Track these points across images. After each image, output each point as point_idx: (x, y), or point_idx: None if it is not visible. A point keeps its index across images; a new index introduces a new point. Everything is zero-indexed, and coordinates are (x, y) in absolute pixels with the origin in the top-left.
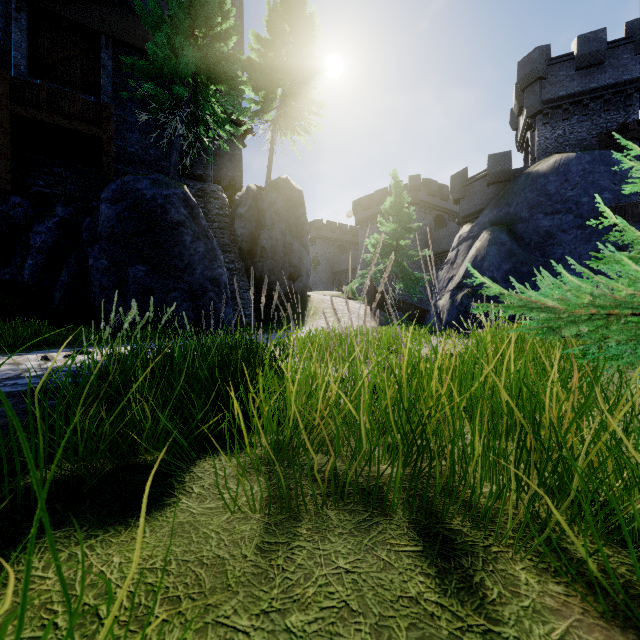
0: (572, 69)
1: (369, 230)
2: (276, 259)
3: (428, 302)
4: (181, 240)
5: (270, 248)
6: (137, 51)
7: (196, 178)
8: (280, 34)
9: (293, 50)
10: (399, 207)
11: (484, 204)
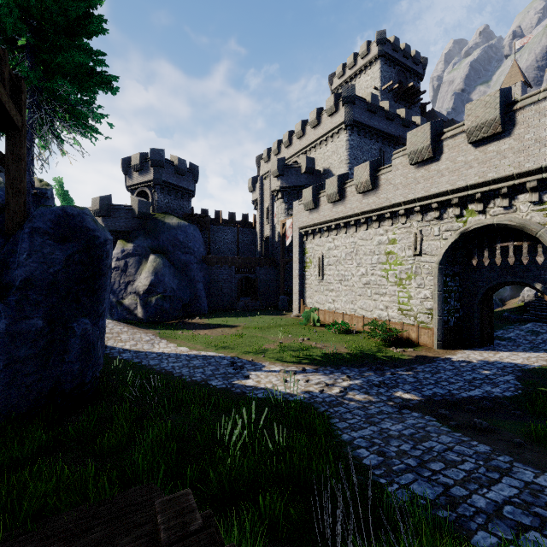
0: (174, 171)
1: None
2: None
3: None
4: (107, 284)
5: None
6: None
7: None
8: None
9: None
10: None
11: (130, 228)
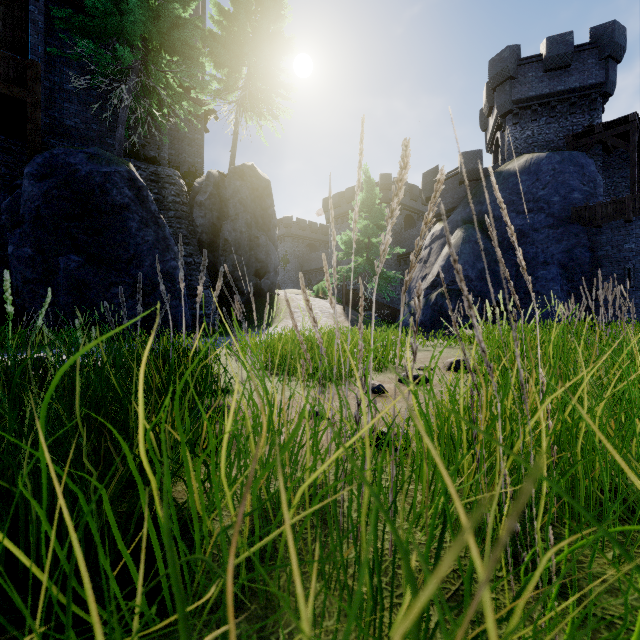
0: (541, 70)
1: (340, 228)
2: (241, 253)
3: (398, 302)
4: (125, 226)
5: (234, 241)
6: (76, 8)
7: (149, 160)
8: (245, 6)
9: (259, 24)
10: (371, 203)
11: (456, 203)
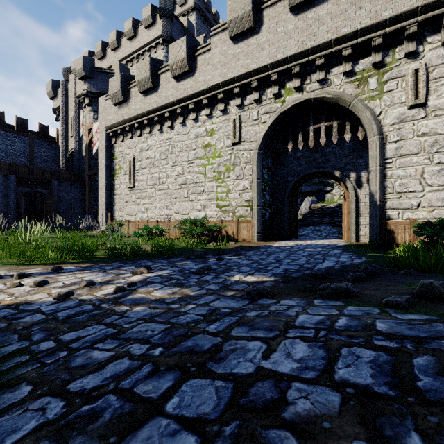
0: None
1: None
2: None
3: None
4: None
5: None
6: None
7: None
8: None
9: None
10: None
11: None
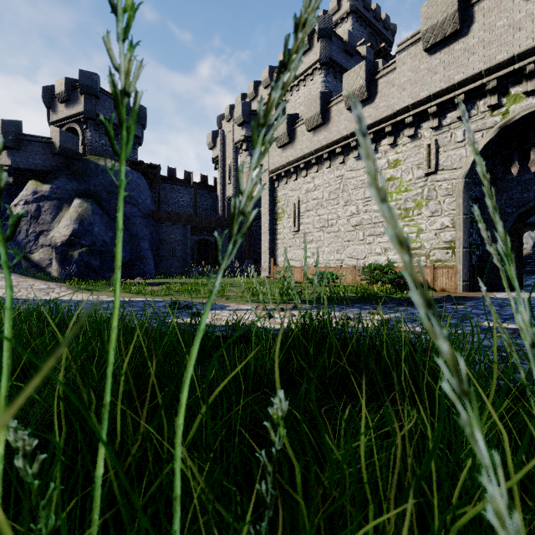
0: (113, 106)
1: None
2: None
3: None
4: None
5: None
6: None
7: None
8: None
9: None
10: None
11: (49, 168)
